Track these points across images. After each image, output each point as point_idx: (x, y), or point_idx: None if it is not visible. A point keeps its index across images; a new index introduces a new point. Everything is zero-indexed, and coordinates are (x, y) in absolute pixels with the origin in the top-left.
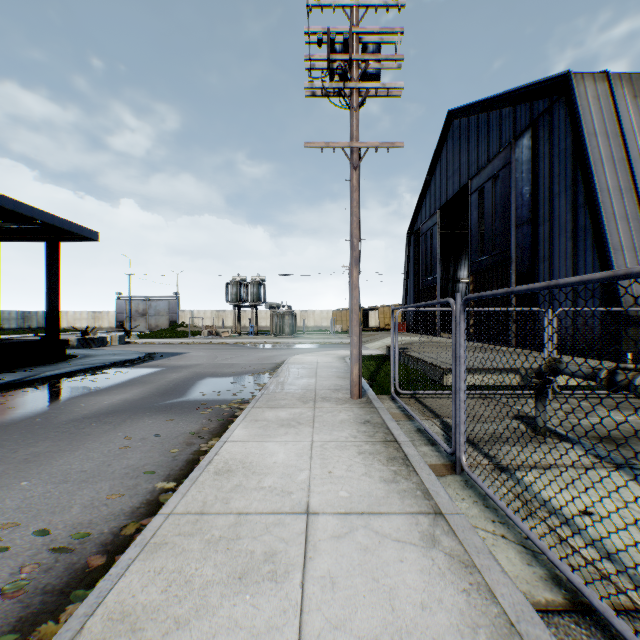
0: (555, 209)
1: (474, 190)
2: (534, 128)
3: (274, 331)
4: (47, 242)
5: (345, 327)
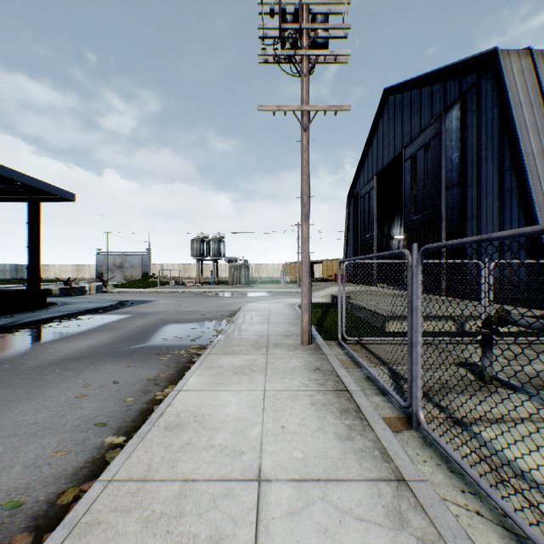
0: (482, 172)
1: (407, 157)
2: (463, 101)
3: (232, 281)
4: (29, 202)
5: (293, 278)
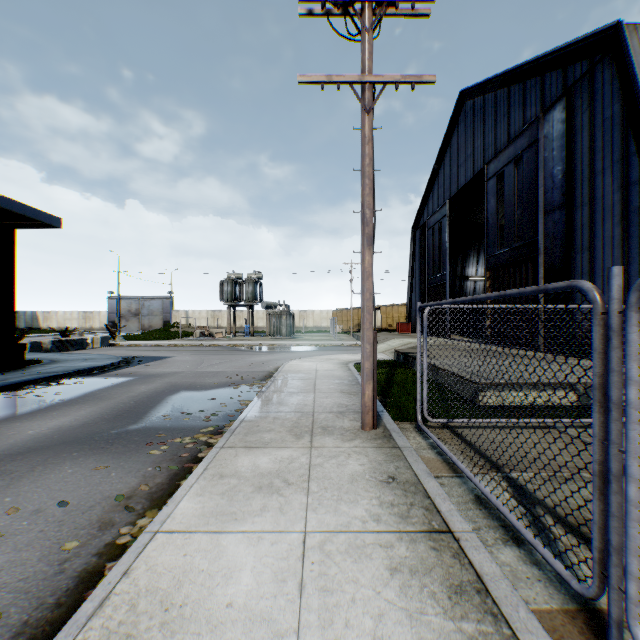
0: (597, 189)
1: (491, 175)
2: (569, 96)
3: (271, 332)
4: None
5: (346, 327)
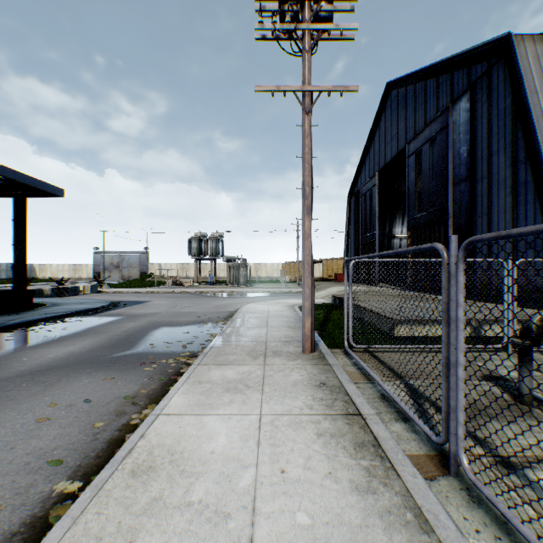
0: (493, 166)
1: (412, 153)
2: (472, 91)
3: (230, 281)
4: (14, 198)
5: (293, 277)
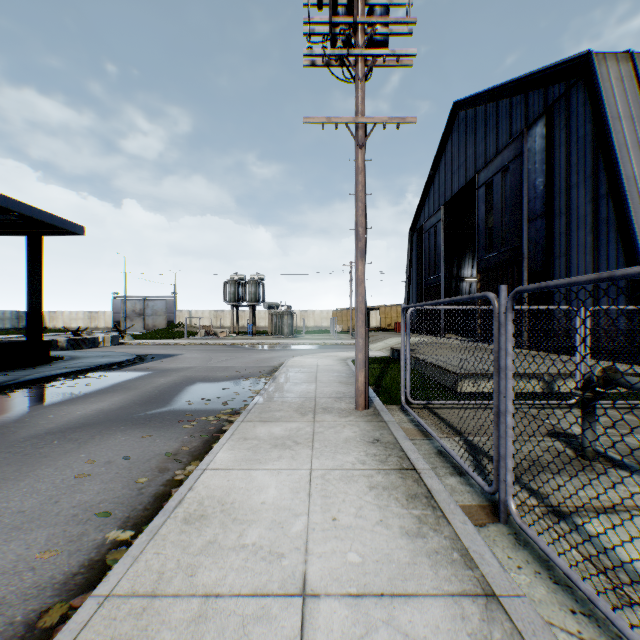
0: (573, 201)
1: (482, 184)
2: (549, 115)
3: (273, 331)
4: (28, 237)
5: (345, 327)
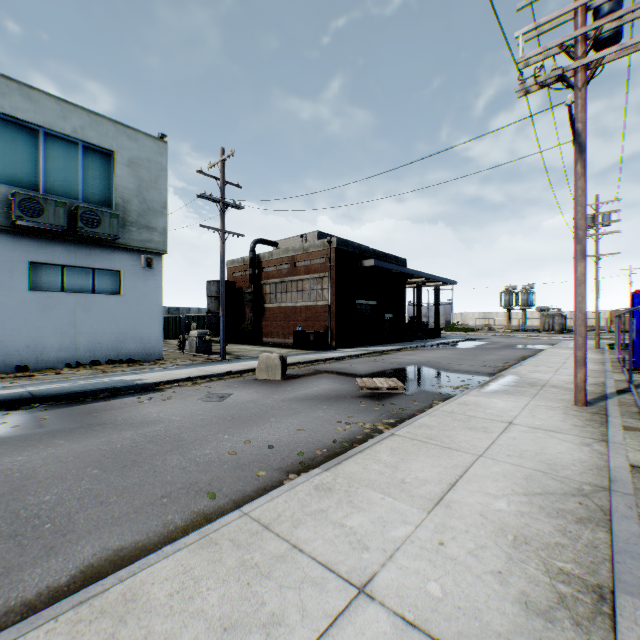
0: None
1: None
2: None
3: (543, 328)
4: (435, 287)
5: (625, 327)
